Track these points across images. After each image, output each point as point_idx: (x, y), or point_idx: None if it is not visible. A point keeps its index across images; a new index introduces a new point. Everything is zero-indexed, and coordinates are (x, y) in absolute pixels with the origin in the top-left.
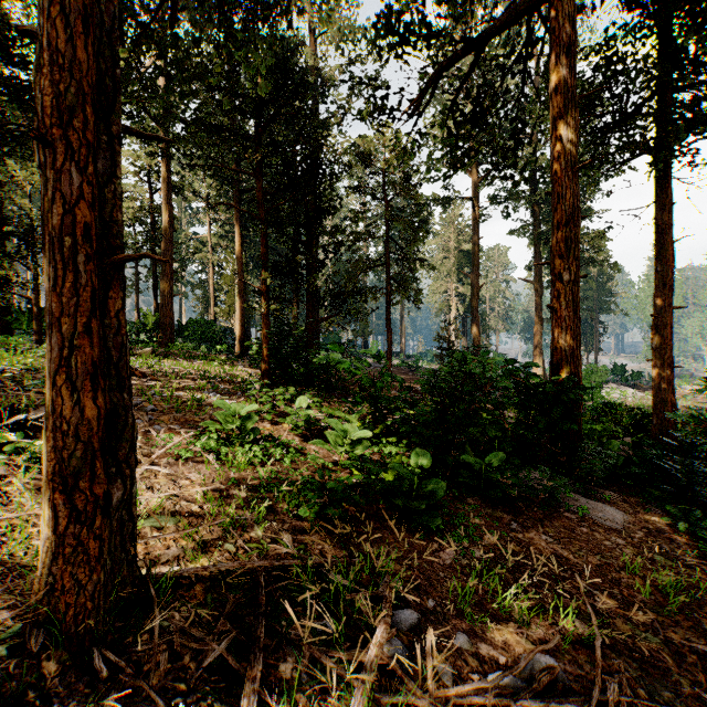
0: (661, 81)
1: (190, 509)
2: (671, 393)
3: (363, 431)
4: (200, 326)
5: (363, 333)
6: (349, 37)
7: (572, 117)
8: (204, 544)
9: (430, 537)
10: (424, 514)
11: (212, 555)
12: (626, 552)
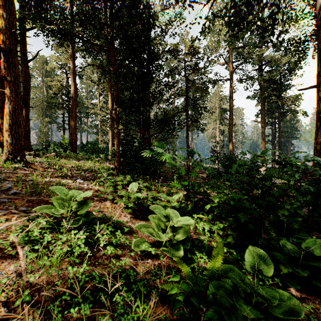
0: None
1: None
2: None
3: (185, 218)
4: (92, 145)
5: (173, 149)
6: None
7: None
8: None
9: None
10: None
11: None
12: None
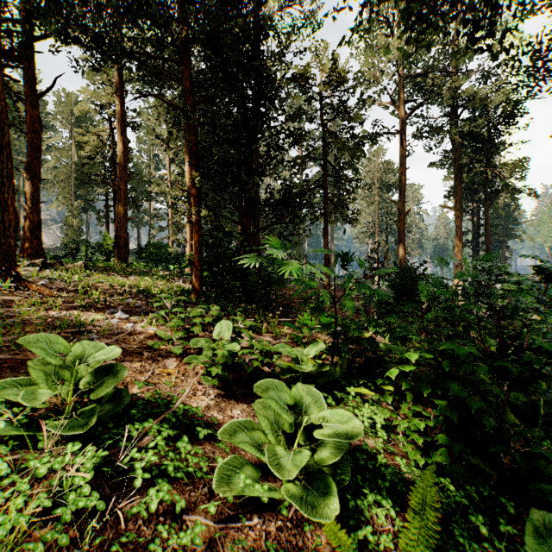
0: None
1: None
2: None
3: (341, 412)
4: (156, 248)
5: (299, 256)
6: None
7: None
8: None
9: None
10: None
11: None
12: None
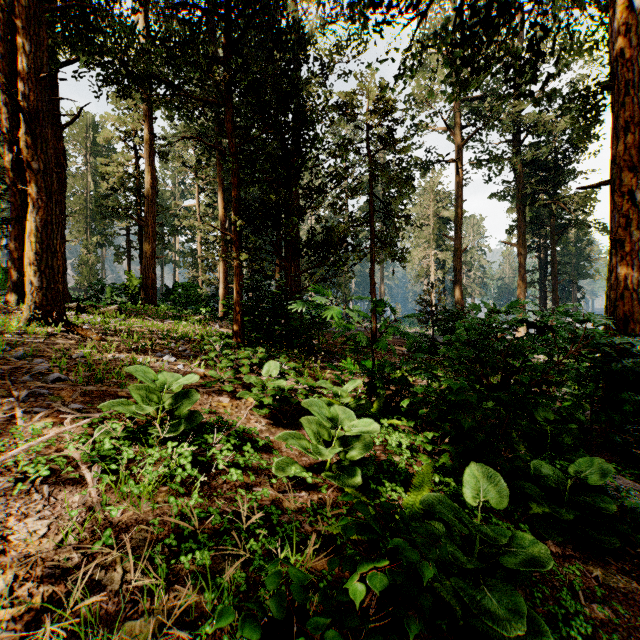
0: None
1: None
2: None
3: (365, 420)
4: (185, 289)
5: (345, 298)
6: None
7: None
8: None
9: None
10: None
11: None
12: None
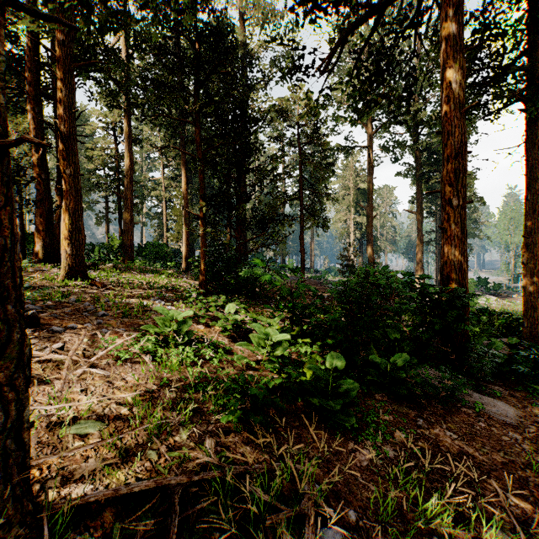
0: (530, 40)
1: (119, 412)
2: (538, 301)
3: (283, 334)
4: (155, 247)
5: (282, 253)
6: (271, 19)
7: (460, 66)
8: (126, 452)
9: (345, 435)
10: (339, 412)
11: (132, 465)
12: (525, 448)
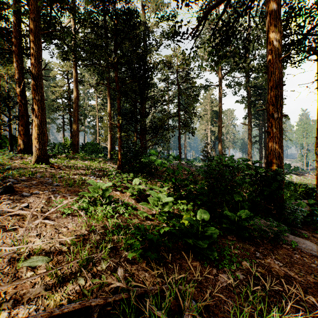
0: None
1: (61, 250)
2: None
3: (169, 198)
4: (91, 145)
5: (167, 149)
6: (161, 8)
7: (279, 31)
8: (63, 279)
9: (210, 264)
10: (206, 248)
11: (66, 289)
12: None
